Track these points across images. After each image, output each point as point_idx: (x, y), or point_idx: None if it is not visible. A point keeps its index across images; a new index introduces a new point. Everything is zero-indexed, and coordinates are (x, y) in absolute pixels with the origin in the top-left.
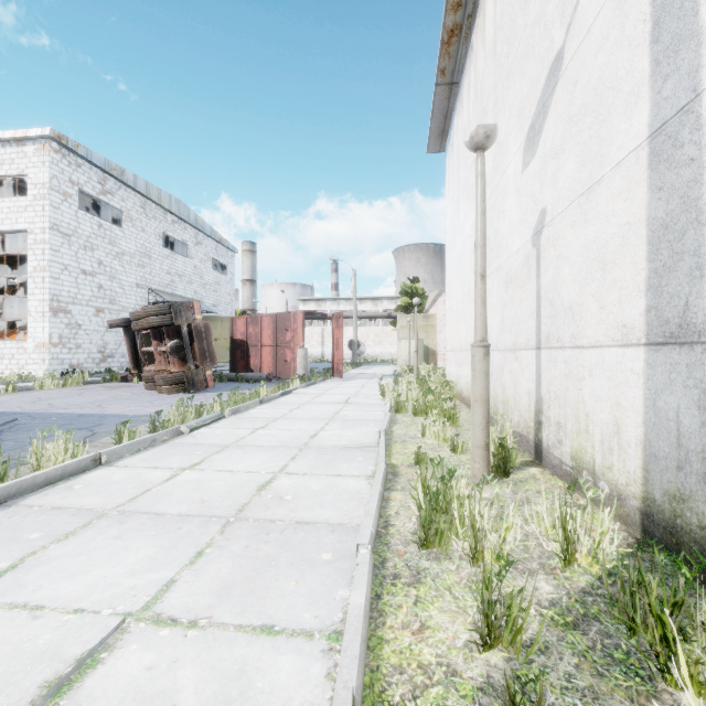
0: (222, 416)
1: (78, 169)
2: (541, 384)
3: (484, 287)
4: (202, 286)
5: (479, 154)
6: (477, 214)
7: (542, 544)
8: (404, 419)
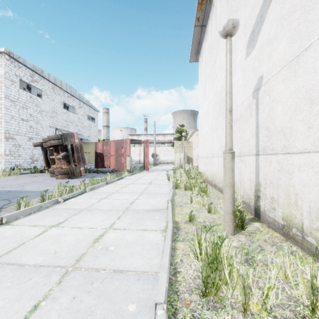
0: (84, 191)
1: (19, 69)
2: (259, 175)
3: (231, 117)
4: (82, 127)
5: (228, 39)
6: (227, 74)
7: (285, 289)
8: (180, 192)
